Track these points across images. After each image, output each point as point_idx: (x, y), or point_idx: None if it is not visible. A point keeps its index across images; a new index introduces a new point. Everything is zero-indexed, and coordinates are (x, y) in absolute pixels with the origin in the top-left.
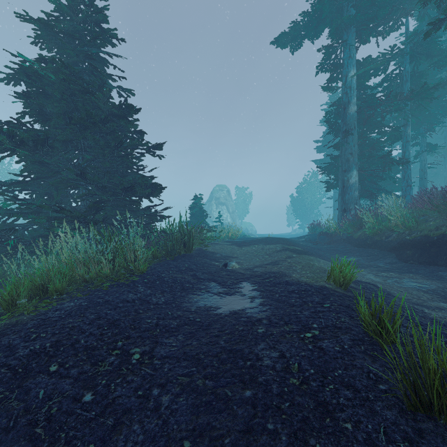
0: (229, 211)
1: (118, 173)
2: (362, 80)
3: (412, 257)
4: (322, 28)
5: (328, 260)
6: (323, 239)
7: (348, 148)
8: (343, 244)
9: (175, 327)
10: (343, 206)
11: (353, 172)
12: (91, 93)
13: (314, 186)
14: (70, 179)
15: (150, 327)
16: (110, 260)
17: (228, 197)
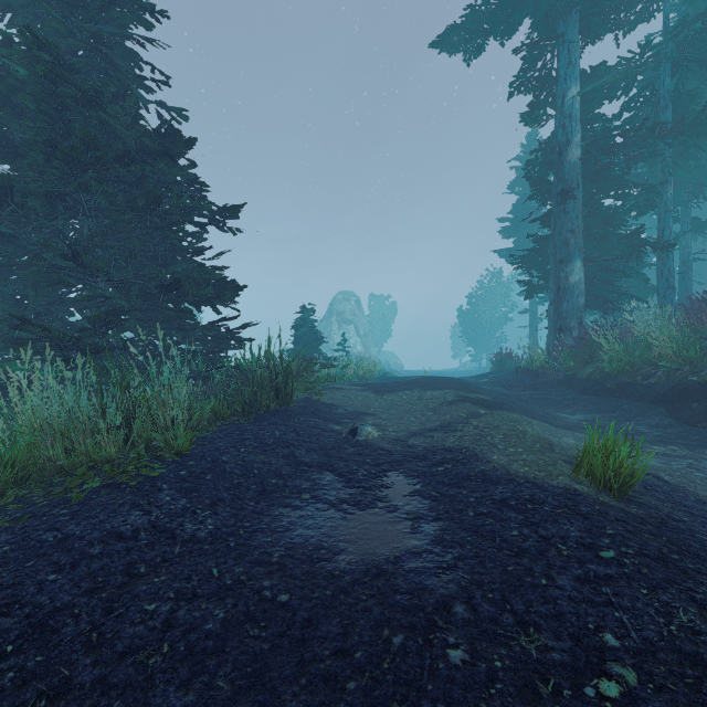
0: (359, 333)
1: (158, 261)
2: (590, 105)
3: (705, 415)
4: (519, 19)
5: (543, 420)
6: (520, 379)
7: (566, 222)
8: (559, 389)
9: (217, 630)
10: (559, 322)
11: (575, 264)
12: (97, 103)
13: (496, 293)
14: (54, 266)
15: (146, 633)
16: (121, 426)
17: (358, 311)
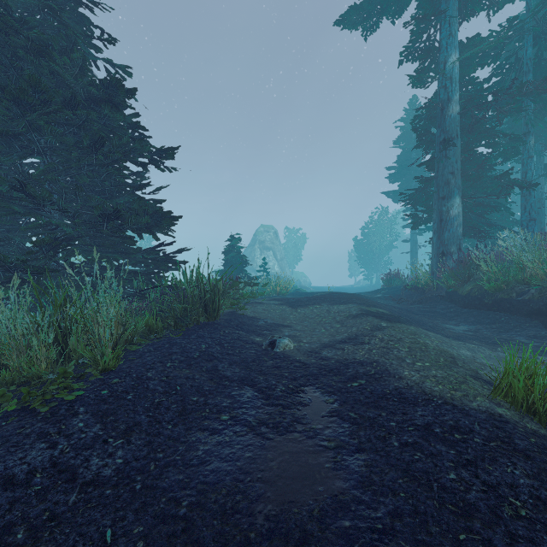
0: (277, 258)
1: (106, 195)
2: (467, 70)
3: None
4: (407, 1)
5: (435, 332)
6: (408, 295)
7: (447, 165)
8: (442, 303)
9: None
10: (441, 248)
11: (454, 200)
12: (45, 53)
13: (384, 226)
14: (5, 196)
15: None
16: (58, 341)
17: (276, 240)
